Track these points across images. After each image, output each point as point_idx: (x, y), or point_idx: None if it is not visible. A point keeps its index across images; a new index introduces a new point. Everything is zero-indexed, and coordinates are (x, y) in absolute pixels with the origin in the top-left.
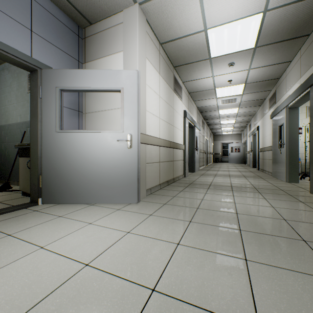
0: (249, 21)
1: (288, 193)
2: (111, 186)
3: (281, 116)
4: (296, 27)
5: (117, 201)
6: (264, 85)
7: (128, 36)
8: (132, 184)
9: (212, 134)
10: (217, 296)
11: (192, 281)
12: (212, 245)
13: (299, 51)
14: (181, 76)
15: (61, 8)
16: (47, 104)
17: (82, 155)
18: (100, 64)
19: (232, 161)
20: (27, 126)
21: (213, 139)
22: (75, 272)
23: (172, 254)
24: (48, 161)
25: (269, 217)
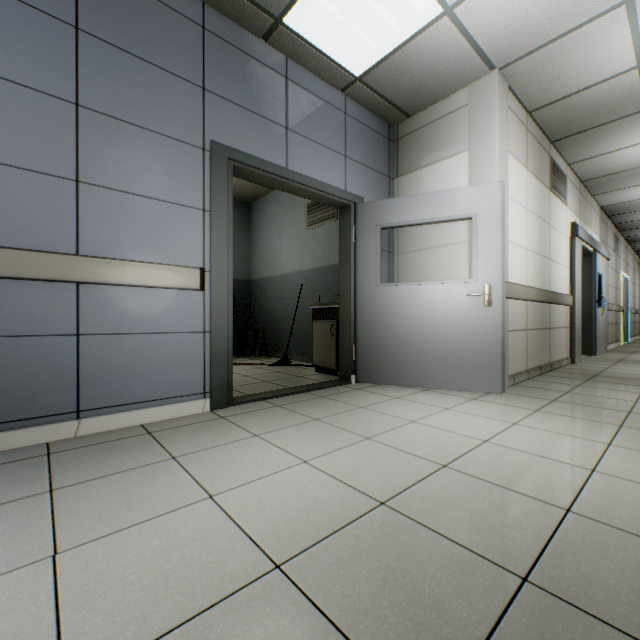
0: None
1: None
2: (456, 364)
3: None
4: None
5: (466, 387)
6: None
7: (478, 126)
8: (492, 362)
9: None
10: None
11: None
12: None
13: None
14: (566, 154)
15: (372, 110)
16: (363, 249)
17: (411, 317)
18: (424, 176)
19: None
20: (304, 277)
21: None
22: (477, 444)
23: (603, 450)
24: (365, 326)
25: None
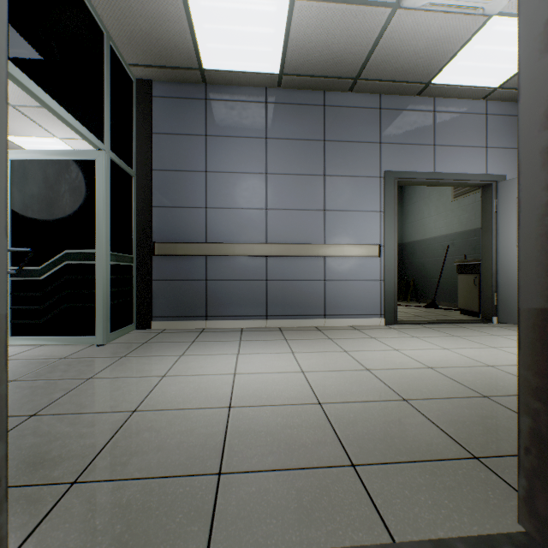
0: None
1: None
2: None
3: None
4: None
5: None
6: None
7: None
8: None
9: None
10: None
11: None
12: None
13: None
14: None
15: (515, 101)
16: (503, 218)
17: None
18: None
19: None
20: (450, 239)
21: None
22: None
23: None
24: (505, 278)
25: None
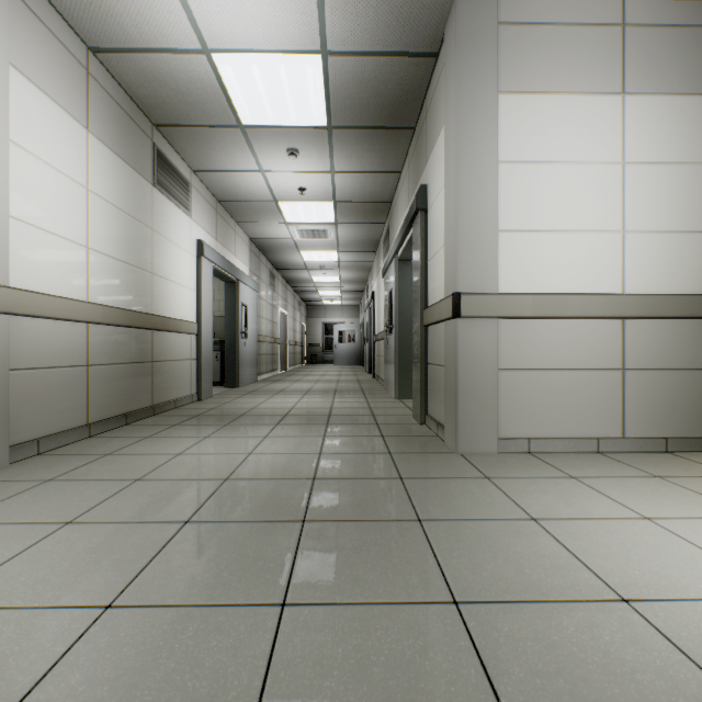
0: (299, 63)
1: (378, 420)
2: None
3: (391, 274)
4: (389, 107)
5: None
6: (371, 211)
7: None
8: None
9: (305, 304)
10: None
11: None
12: (56, 584)
13: (407, 156)
14: (184, 154)
15: None
16: None
17: None
18: None
19: (340, 361)
20: None
21: (308, 314)
22: None
23: None
24: None
25: (287, 479)
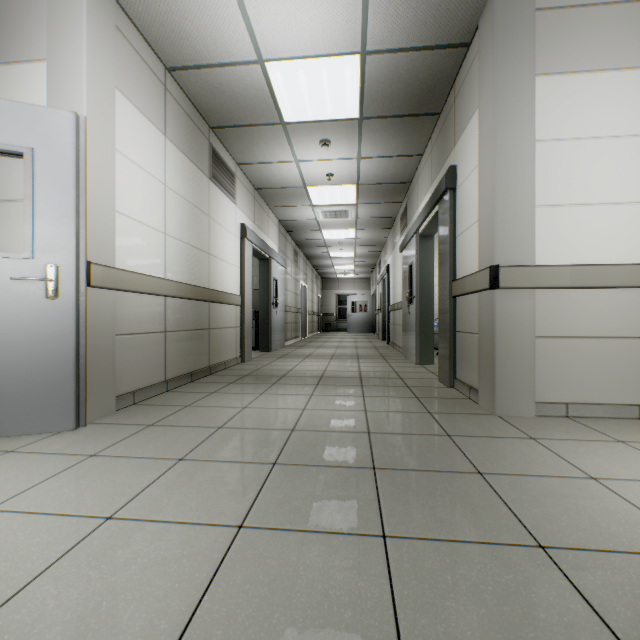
0: (340, 64)
1: (407, 383)
2: None
3: (411, 248)
4: (418, 96)
5: (15, 430)
6: (390, 191)
7: (62, 29)
8: (61, 385)
9: (321, 277)
10: (111, 630)
11: (72, 608)
12: (192, 506)
13: (430, 140)
14: (232, 151)
15: None
16: None
17: None
18: None
19: (353, 329)
20: None
21: (323, 287)
22: None
23: (73, 546)
24: None
25: (345, 432)
